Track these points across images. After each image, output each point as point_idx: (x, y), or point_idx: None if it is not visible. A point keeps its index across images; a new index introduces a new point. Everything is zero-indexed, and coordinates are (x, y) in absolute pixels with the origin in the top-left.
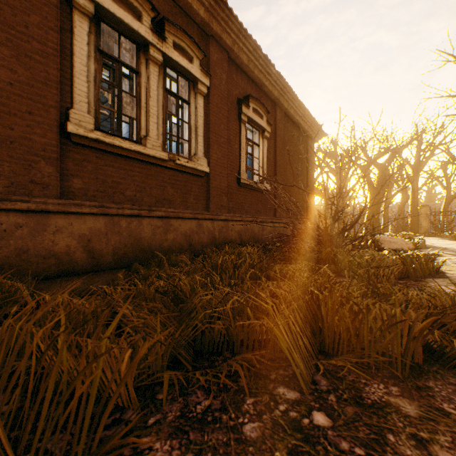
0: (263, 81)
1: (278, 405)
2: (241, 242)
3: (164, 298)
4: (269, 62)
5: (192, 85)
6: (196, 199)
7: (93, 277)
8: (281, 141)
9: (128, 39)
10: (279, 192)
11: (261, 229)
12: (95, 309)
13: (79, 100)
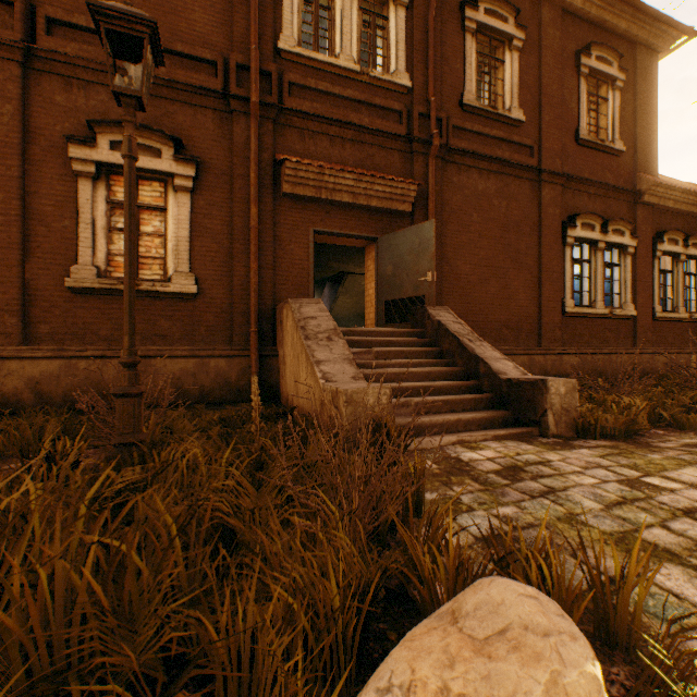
0: None
1: None
2: None
3: None
4: None
5: (696, 261)
6: None
7: None
8: None
9: (668, 256)
10: None
11: None
12: None
13: (655, 299)
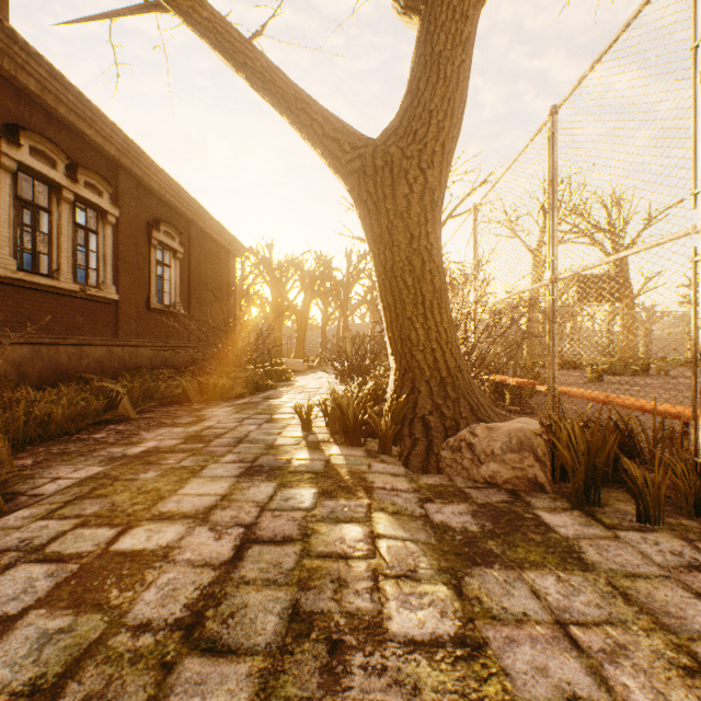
0: (177, 204)
1: (185, 405)
2: (152, 367)
3: None
4: (183, 189)
5: (100, 215)
6: (105, 325)
7: None
8: (197, 260)
9: (42, 182)
10: (195, 314)
11: (173, 354)
12: None
13: (4, 245)
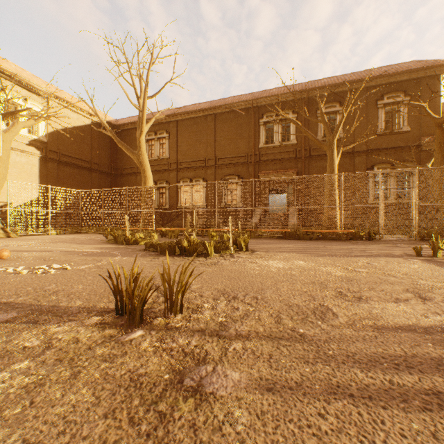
0: None
1: None
2: None
3: None
4: None
5: None
6: None
7: None
8: None
9: None
10: None
11: None
12: None
13: None
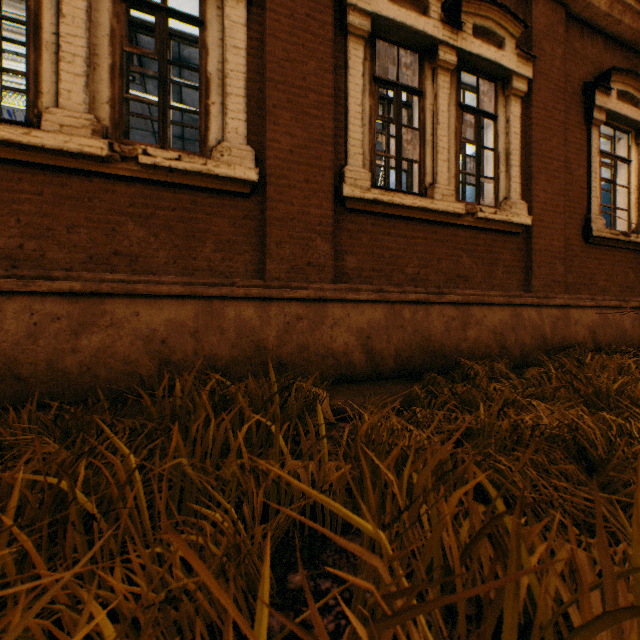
0: None
1: None
2: (594, 346)
3: (564, 452)
4: None
5: (499, 86)
6: (506, 272)
7: (376, 387)
8: None
9: (408, 50)
10: None
11: (636, 321)
12: (455, 452)
13: (353, 152)
